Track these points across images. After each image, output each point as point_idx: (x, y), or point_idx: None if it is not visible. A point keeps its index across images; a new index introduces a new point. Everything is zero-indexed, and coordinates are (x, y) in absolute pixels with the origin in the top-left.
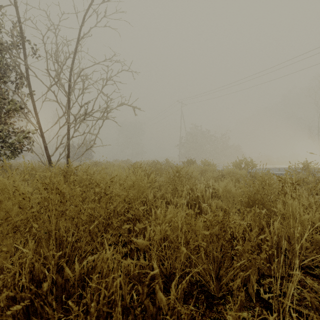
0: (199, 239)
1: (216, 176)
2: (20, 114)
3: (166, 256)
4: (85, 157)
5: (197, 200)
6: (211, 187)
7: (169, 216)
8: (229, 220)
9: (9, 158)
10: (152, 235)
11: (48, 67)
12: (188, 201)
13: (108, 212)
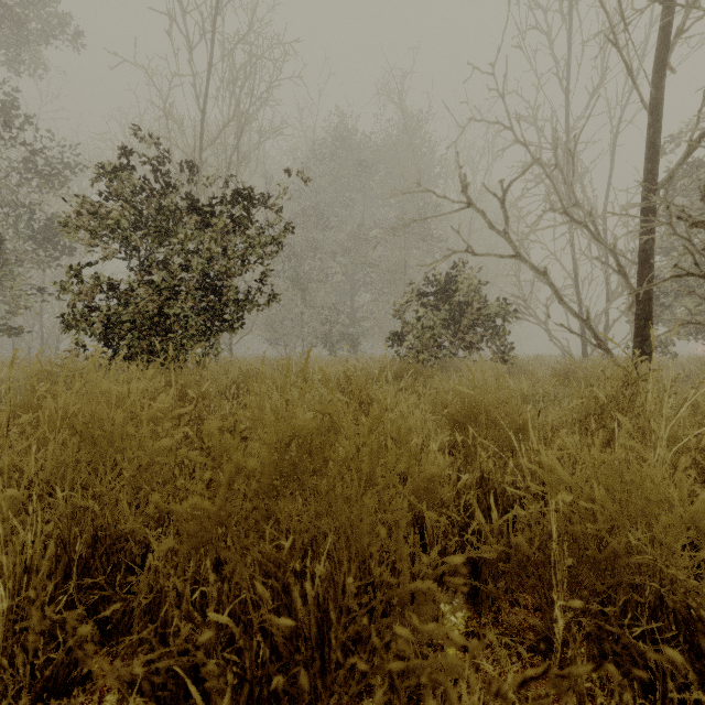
0: None
1: None
2: None
3: None
4: None
5: None
6: None
7: None
8: None
9: None
10: None
11: None
12: None
13: None
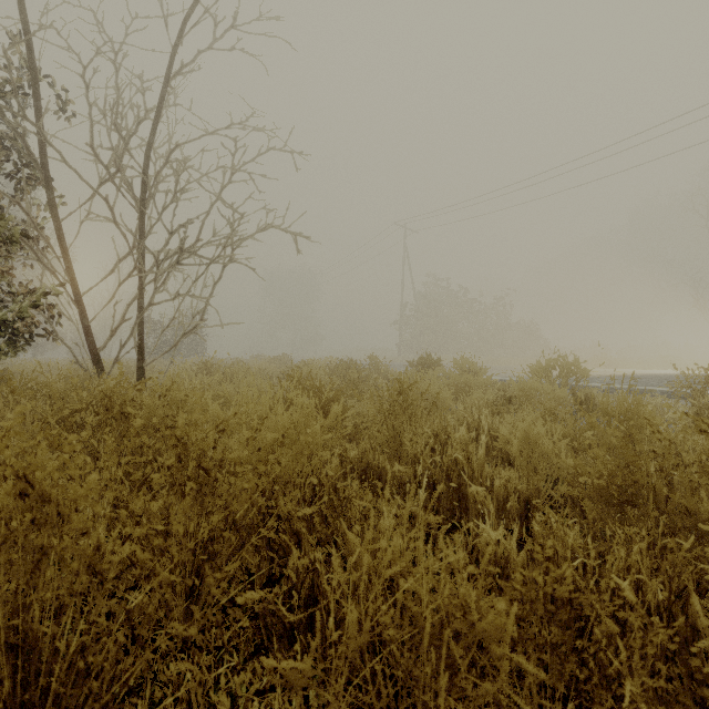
0: (501, 677)
1: (494, 400)
2: (27, 250)
3: (380, 705)
4: (189, 350)
5: (454, 471)
6: (486, 431)
7: (390, 572)
8: (563, 555)
9: (0, 355)
10: (331, 640)
11: (92, 139)
12: (431, 472)
13: (209, 523)
